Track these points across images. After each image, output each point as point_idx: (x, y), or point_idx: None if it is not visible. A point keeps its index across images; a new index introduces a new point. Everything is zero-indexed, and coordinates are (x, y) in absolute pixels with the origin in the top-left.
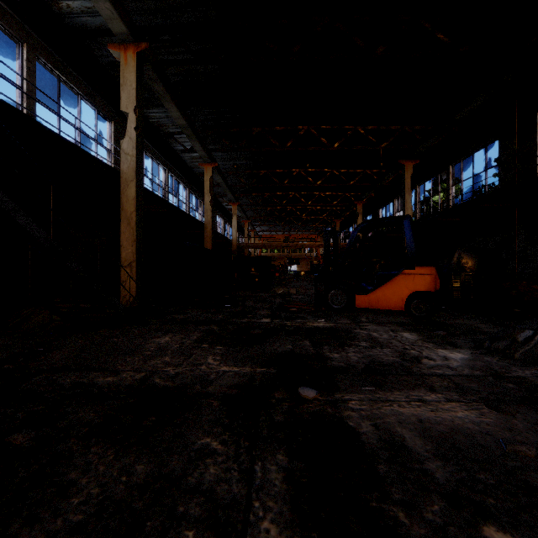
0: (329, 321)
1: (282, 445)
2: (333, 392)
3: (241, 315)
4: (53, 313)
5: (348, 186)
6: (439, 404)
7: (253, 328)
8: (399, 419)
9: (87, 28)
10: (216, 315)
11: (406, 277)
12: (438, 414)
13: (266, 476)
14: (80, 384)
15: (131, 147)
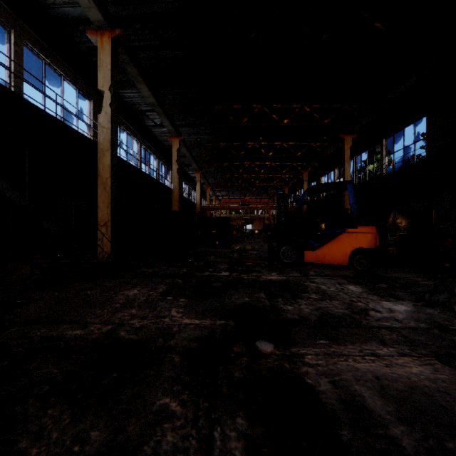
0: (281, 274)
1: (241, 407)
2: (289, 345)
3: (203, 269)
4: (33, 267)
5: (295, 157)
6: (392, 359)
7: (213, 281)
8: (356, 376)
9: (69, 17)
10: (181, 269)
11: (349, 235)
12: (393, 370)
13: (225, 445)
14: (49, 337)
15: (107, 121)
